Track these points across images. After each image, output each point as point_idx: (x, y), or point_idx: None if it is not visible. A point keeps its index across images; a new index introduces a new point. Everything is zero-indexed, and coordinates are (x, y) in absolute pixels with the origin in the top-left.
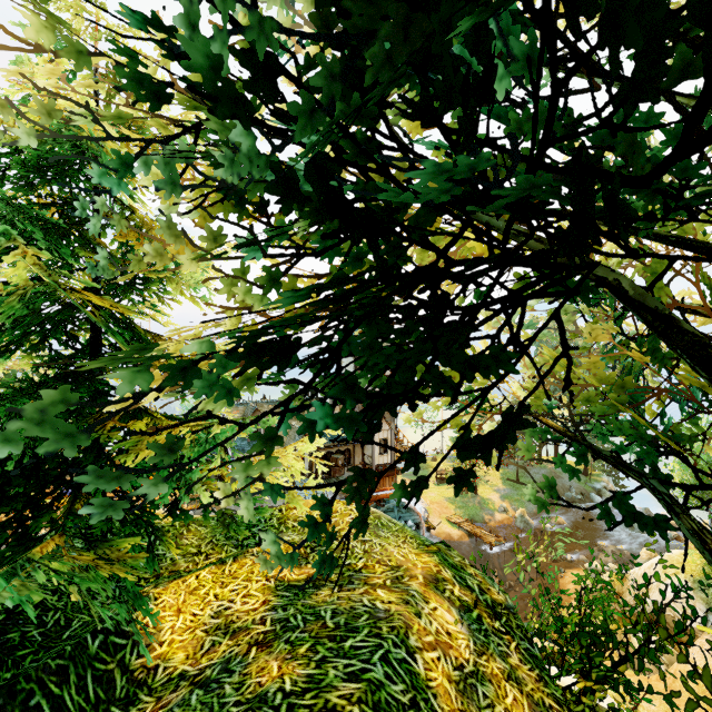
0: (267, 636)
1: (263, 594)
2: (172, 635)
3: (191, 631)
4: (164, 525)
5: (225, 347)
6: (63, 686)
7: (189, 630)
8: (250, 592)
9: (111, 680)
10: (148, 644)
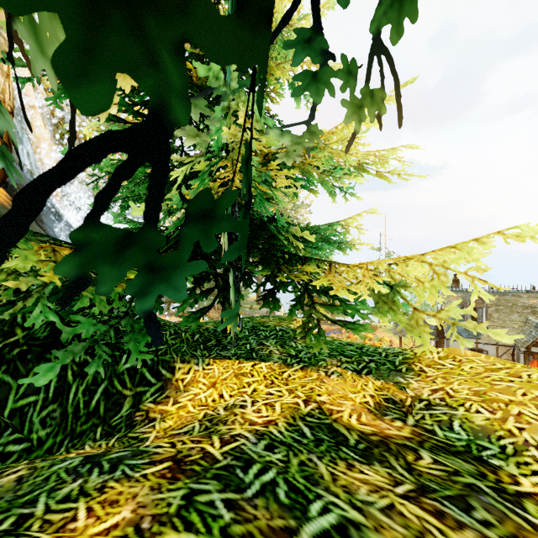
0: (196, 462)
1: (280, 412)
2: (189, 402)
3: (202, 408)
4: (288, 328)
5: (362, 159)
6: (78, 379)
7: (203, 406)
8: (276, 403)
9: (119, 404)
10: (168, 396)
